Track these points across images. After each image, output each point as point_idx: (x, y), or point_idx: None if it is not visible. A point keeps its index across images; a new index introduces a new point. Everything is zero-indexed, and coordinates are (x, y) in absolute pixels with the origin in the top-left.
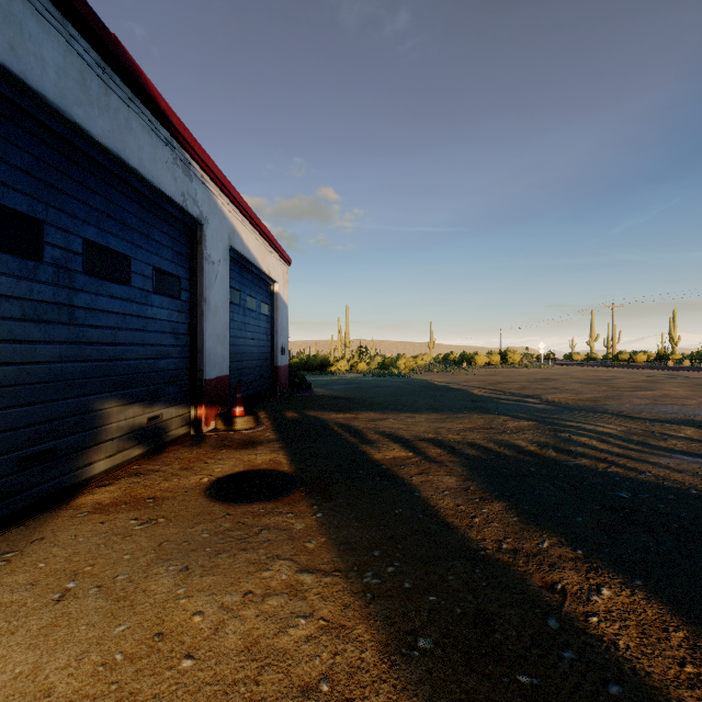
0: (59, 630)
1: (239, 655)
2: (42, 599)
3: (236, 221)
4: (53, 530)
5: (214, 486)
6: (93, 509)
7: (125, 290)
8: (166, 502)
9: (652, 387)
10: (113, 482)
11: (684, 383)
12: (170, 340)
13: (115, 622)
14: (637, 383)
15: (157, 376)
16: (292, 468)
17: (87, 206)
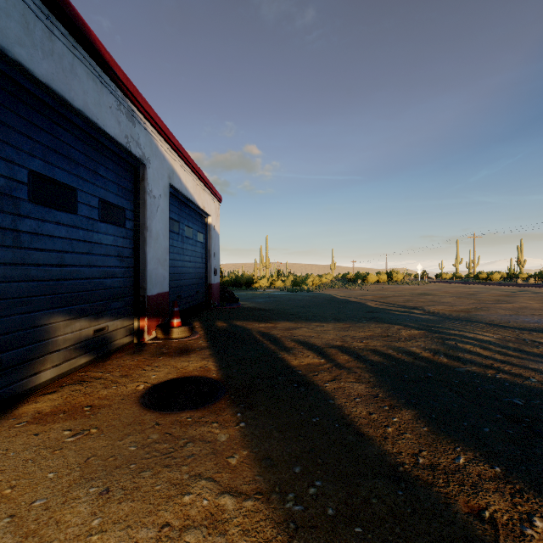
0: None
1: None
2: None
3: (175, 163)
4: None
5: (148, 393)
6: (32, 418)
7: (72, 217)
8: (101, 411)
9: (510, 300)
10: (57, 389)
11: (535, 297)
12: (115, 262)
13: None
14: (498, 297)
15: (103, 293)
16: (219, 375)
17: (32, 141)
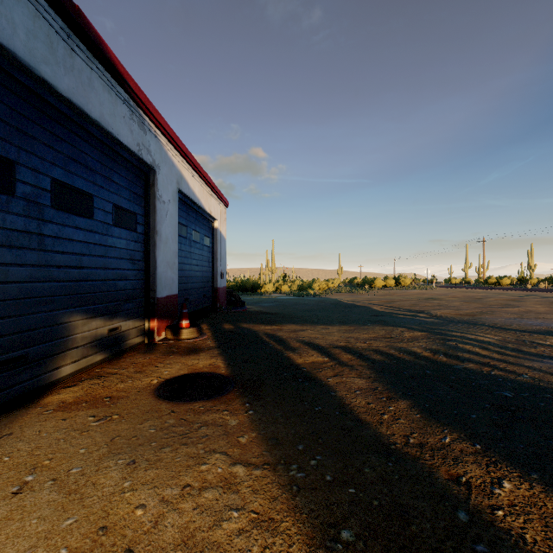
0: (12, 523)
1: (176, 549)
2: (1, 492)
3: (183, 168)
4: (21, 426)
5: (162, 387)
6: (58, 407)
7: (89, 222)
8: (120, 401)
9: (517, 305)
10: (77, 383)
11: (542, 301)
12: (128, 265)
13: (64, 515)
14: (505, 301)
15: (116, 295)
16: (228, 371)
17: (55, 151)
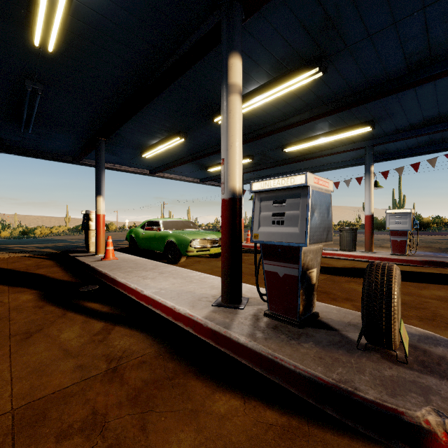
0: None
1: None
2: None
3: None
4: None
5: None
6: None
7: None
8: None
9: None
10: None
11: None
12: None
13: None
14: None
15: None
16: None
17: None
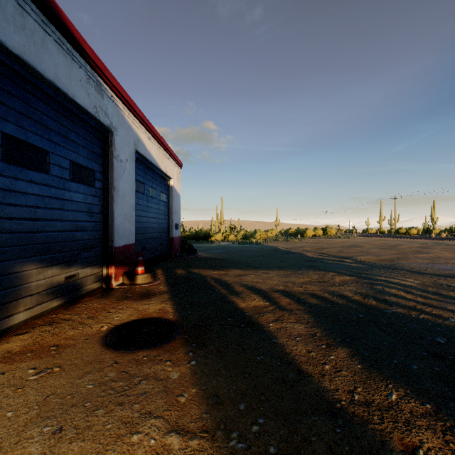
0: None
1: None
2: None
3: (140, 132)
4: None
5: (111, 333)
6: (2, 358)
7: (44, 177)
8: (66, 350)
9: (426, 251)
10: (29, 330)
11: (447, 248)
12: (85, 217)
13: None
14: (416, 248)
15: (74, 245)
16: (175, 316)
17: (6, 106)
